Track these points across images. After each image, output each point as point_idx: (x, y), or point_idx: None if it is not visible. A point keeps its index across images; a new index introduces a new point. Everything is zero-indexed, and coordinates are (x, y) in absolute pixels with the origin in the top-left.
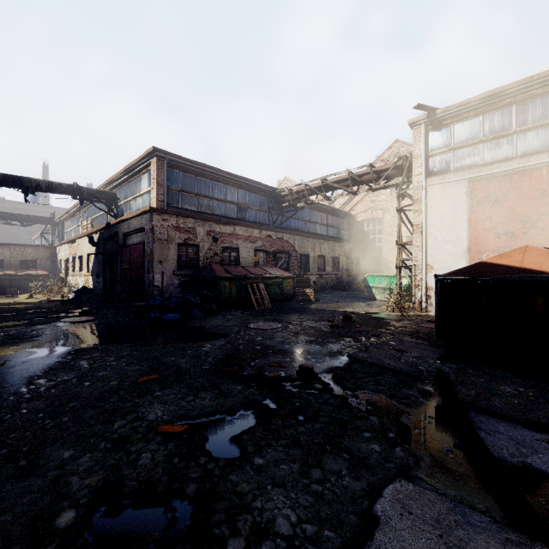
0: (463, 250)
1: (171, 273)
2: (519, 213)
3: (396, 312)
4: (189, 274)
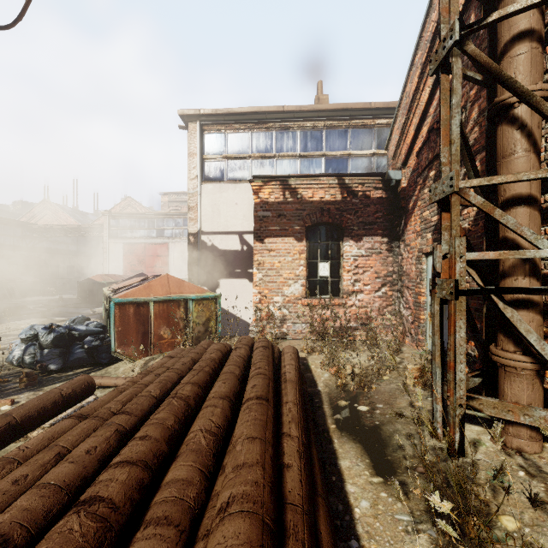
0: (122, 270)
1: None
2: (137, 258)
3: None
4: None
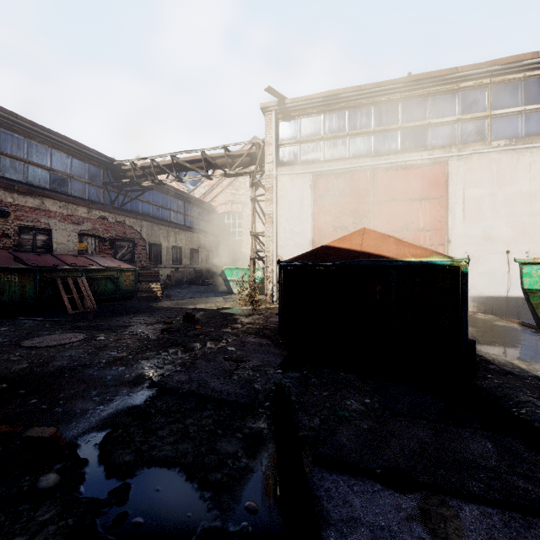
0: (308, 241)
1: None
2: (351, 209)
3: (249, 306)
4: None
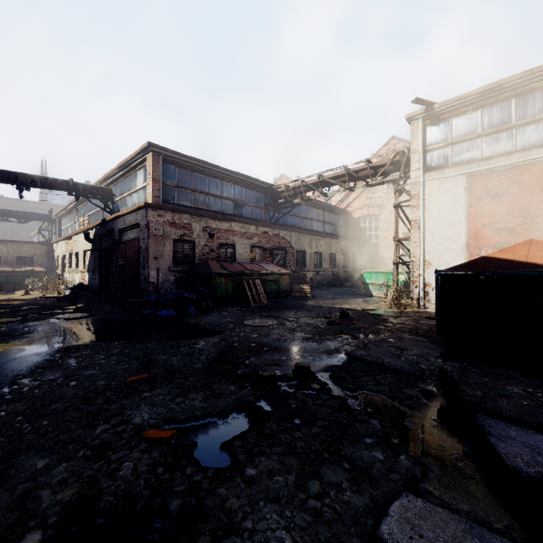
0: (462, 245)
1: (167, 269)
2: (519, 208)
3: (394, 309)
4: (184, 271)
